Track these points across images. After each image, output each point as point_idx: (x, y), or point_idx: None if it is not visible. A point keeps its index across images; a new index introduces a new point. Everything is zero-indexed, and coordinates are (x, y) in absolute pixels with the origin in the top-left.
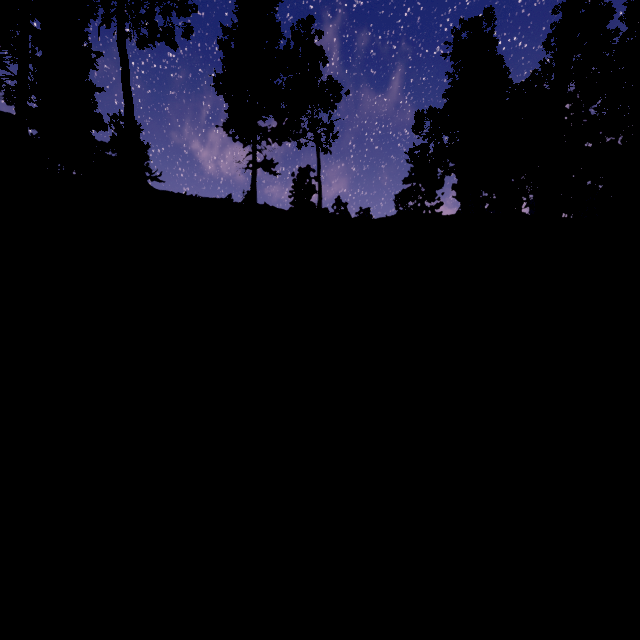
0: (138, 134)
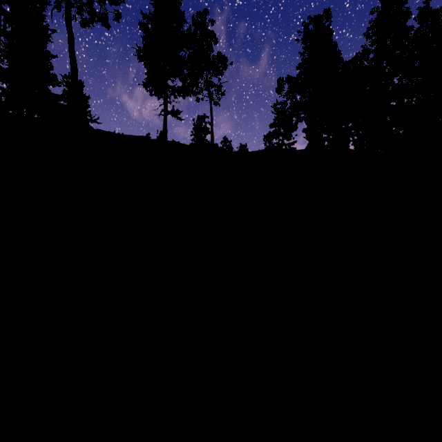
0: (81, 89)
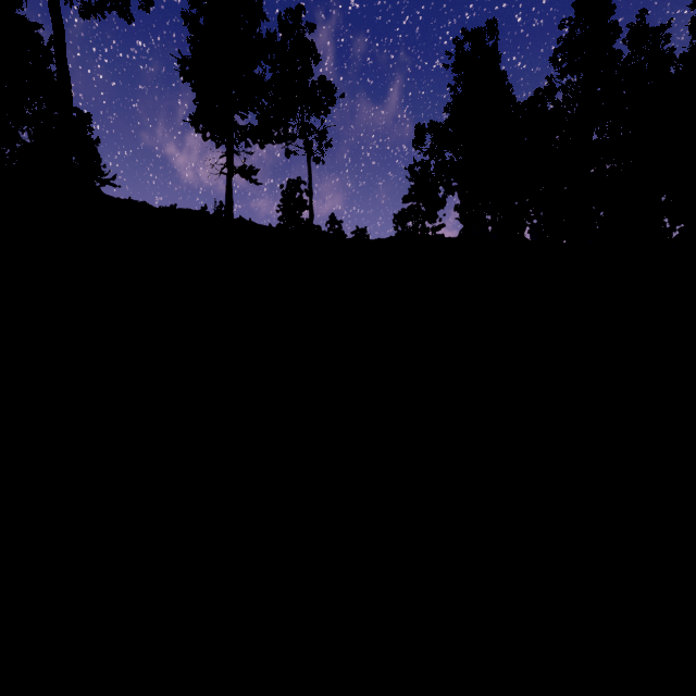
0: (84, 126)
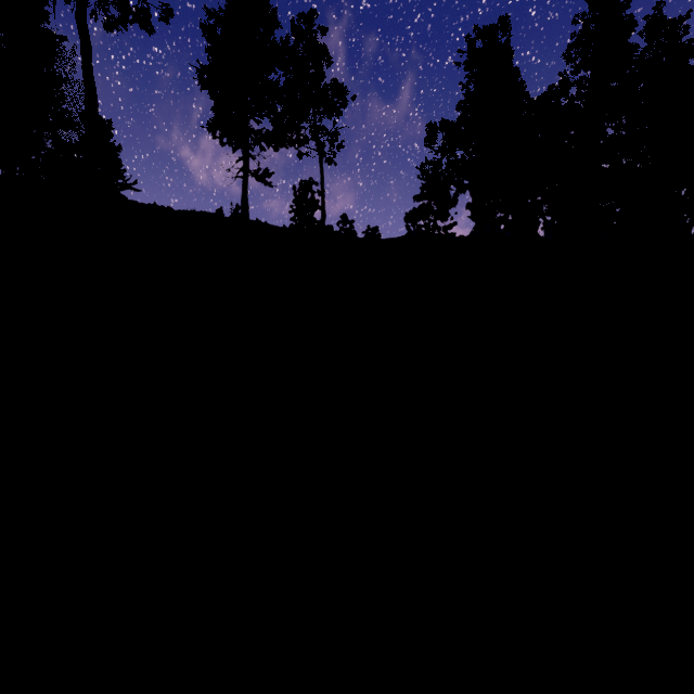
0: (107, 133)
